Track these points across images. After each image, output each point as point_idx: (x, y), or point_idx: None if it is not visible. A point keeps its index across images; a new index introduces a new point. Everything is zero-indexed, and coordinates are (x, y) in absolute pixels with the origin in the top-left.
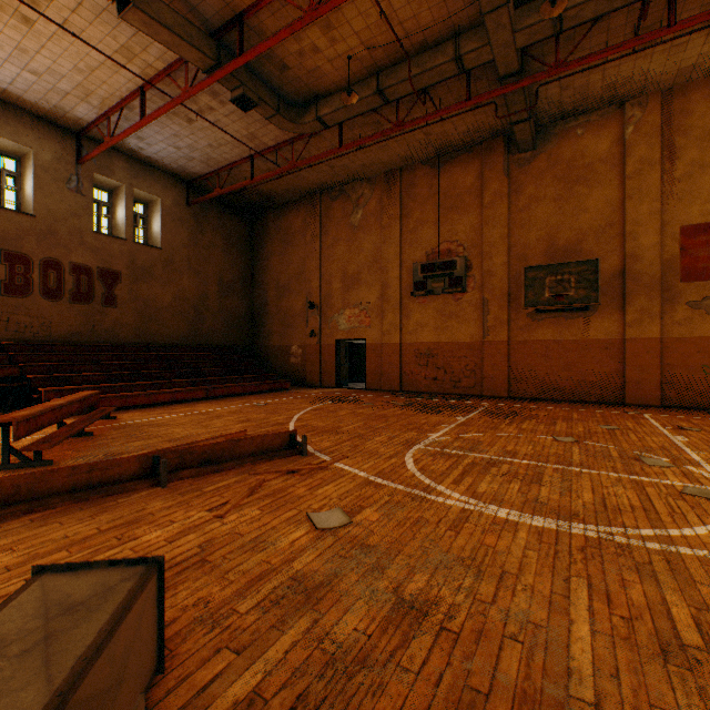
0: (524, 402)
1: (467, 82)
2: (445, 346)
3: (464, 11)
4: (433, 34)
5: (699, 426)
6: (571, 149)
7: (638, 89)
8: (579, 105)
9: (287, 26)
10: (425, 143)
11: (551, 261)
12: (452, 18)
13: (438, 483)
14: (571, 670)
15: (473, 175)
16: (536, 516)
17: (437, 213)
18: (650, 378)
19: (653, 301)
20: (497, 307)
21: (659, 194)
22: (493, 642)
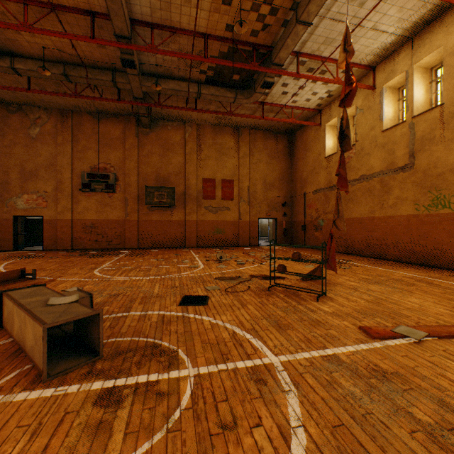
0: (146, 249)
1: (119, 91)
2: (103, 222)
3: (118, 63)
4: (101, 63)
5: (204, 252)
6: (166, 134)
7: (190, 120)
8: (169, 117)
9: (4, 22)
10: (91, 104)
11: (158, 183)
12: (112, 62)
13: (113, 276)
14: (154, 292)
15: (120, 131)
16: (148, 277)
17: (98, 145)
18: (194, 236)
19: (195, 205)
20: (133, 203)
21: (197, 164)
22: (137, 294)
